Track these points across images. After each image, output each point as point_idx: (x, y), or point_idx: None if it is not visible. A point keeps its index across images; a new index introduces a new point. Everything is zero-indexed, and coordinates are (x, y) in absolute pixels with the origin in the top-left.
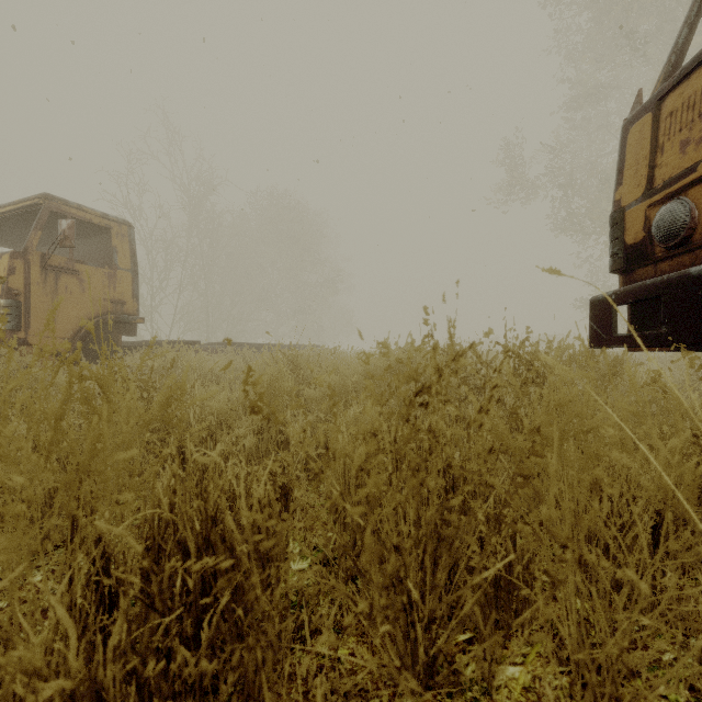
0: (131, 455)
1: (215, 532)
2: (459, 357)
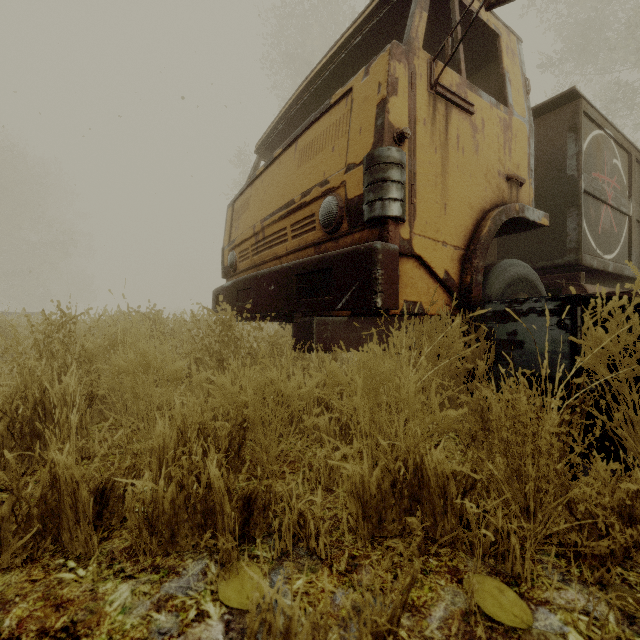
0: None
1: None
2: (76, 317)
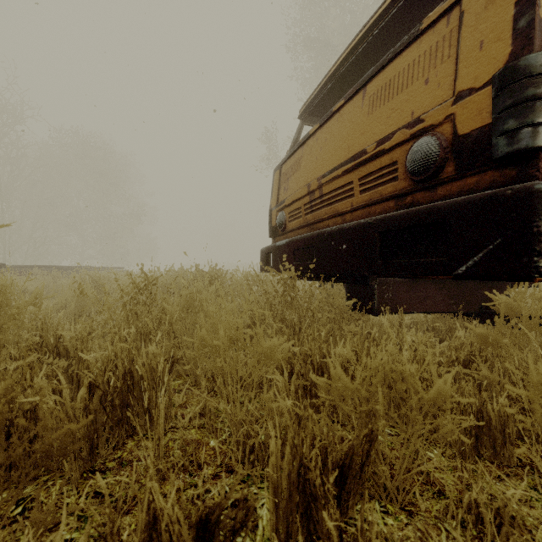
0: (35, 310)
1: (60, 343)
2: (156, 279)
